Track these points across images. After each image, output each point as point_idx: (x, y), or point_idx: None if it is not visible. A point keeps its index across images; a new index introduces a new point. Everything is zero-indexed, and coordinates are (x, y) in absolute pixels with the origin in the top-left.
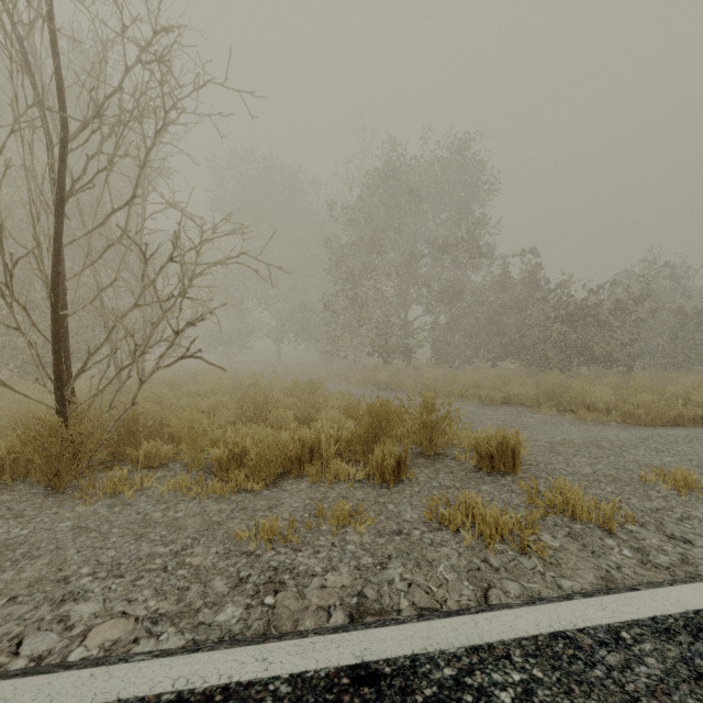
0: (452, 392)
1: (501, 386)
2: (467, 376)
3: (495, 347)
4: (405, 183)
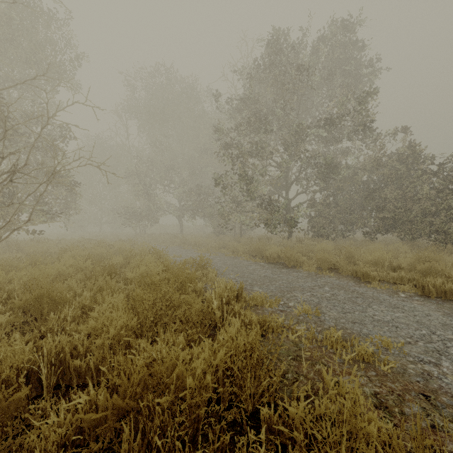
0: (366, 275)
1: (448, 271)
2: (379, 253)
3: (374, 221)
4: (292, 61)
